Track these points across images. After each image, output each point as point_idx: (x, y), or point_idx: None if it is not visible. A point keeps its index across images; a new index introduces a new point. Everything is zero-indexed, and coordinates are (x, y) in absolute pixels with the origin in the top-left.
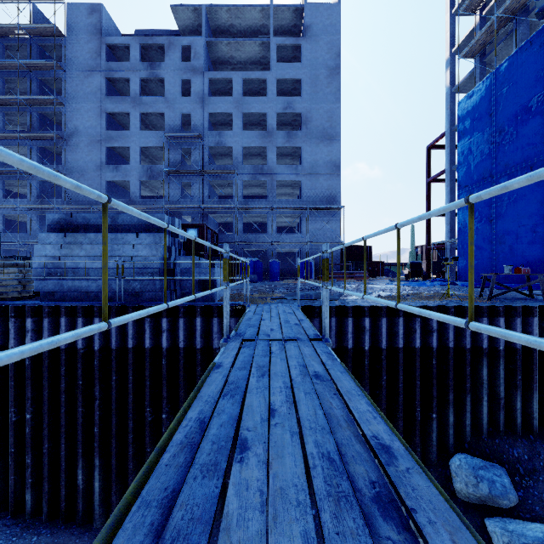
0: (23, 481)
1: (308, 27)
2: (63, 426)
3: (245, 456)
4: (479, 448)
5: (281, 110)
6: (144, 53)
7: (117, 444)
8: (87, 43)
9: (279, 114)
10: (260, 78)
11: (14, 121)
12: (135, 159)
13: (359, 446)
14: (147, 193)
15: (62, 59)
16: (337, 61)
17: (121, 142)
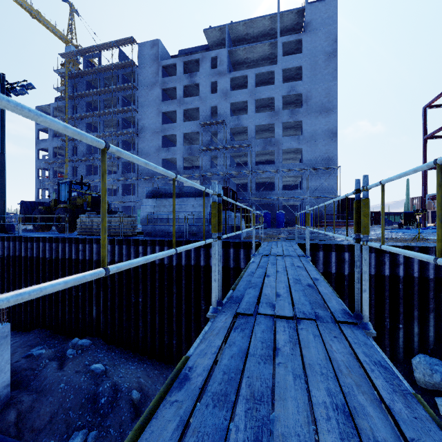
0: (137, 335)
1: (308, 23)
2: (157, 307)
3: (269, 277)
4: (440, 354)
5: (286, 94)
6: (185, 67)
7: (185, 320)
8: (150, 67)
9: (284, 96)
10: (269, 71)
11: (108, 125)
12: (180, 142)
13: (308, 279)
14: (186, 165)
15: (136, 80)
16: (334, 46)
17: (171, 131)
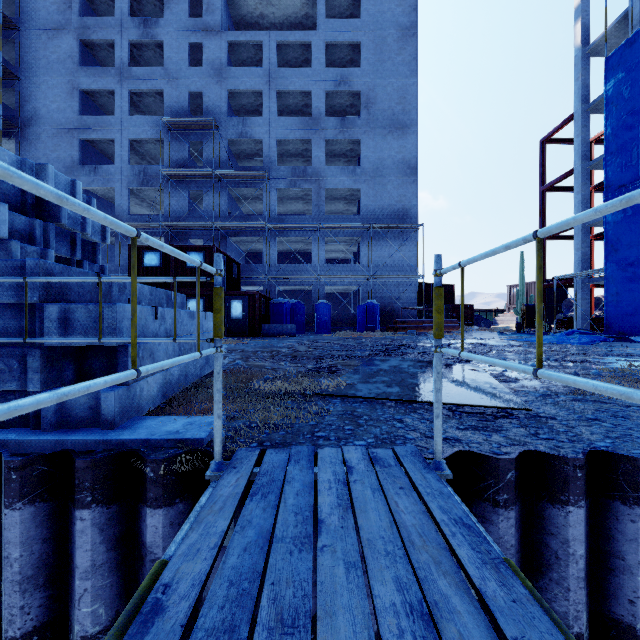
0: None
1: None
2: None
3: None
4: None
5: (332, 88)
6: (136, 9)
7: None
8: None
9: (328, 94)
10: (302, 41)
11: None
12: (122, 157)
13: None
14: (146, 210)
15: (16, 12)
16: (413, 17)
17: (101, 132)
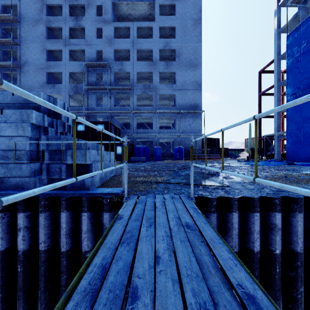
0: None
1: None
2: None
3: None
4: None
5: (162, 48)
6: (72, 12)
7: None
8: (34, 4)
9: (160, 51)
10: (148, 26)
11: None
12: (65, 80)
13: None
14: (76, 104)
15: (17, 14)
16: (199, 15)
17: (56, 69)
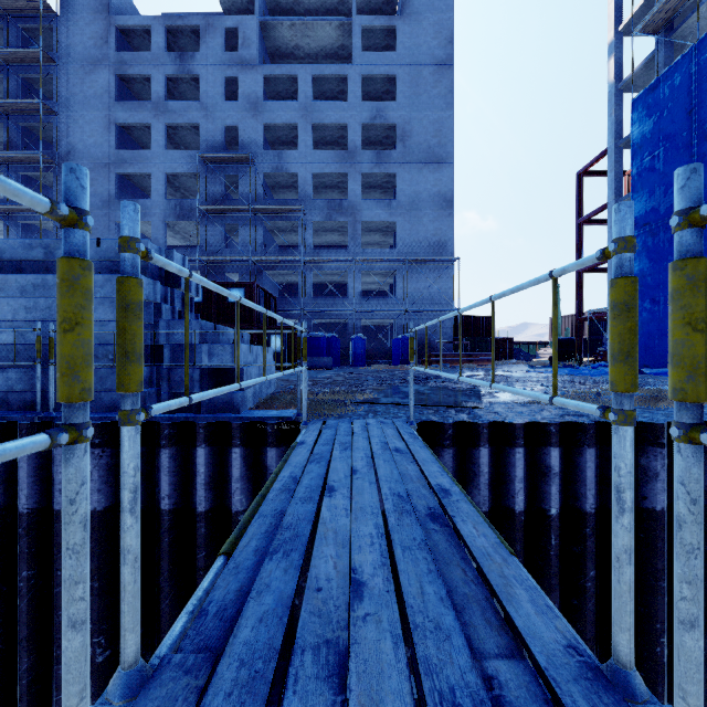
0: None
1: (406, 1)
2: None
3: None
4: None
5: (368, 121)
6: (171, 42)
7: None
8: (90, 25)
9: (364, 127)
10: (337, 75)
11: None
12: (158, 191)
13: None
14: (178, 242)
15: (53, 47)
16: (449, 50)
17: (137, 166)
